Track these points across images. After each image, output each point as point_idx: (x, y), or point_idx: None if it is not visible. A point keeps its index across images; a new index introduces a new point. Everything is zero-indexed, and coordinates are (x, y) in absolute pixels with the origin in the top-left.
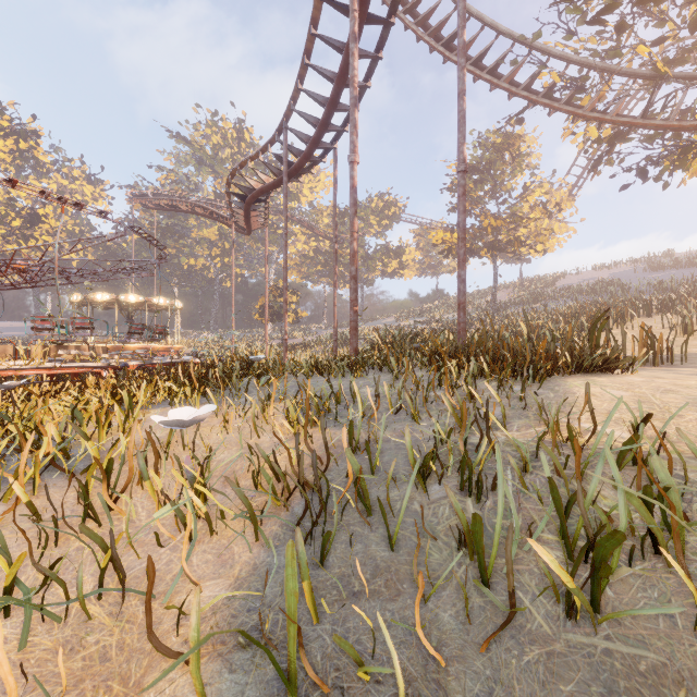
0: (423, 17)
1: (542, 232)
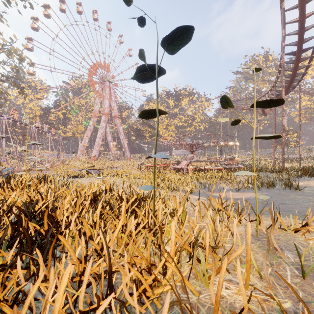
0: None
1: None
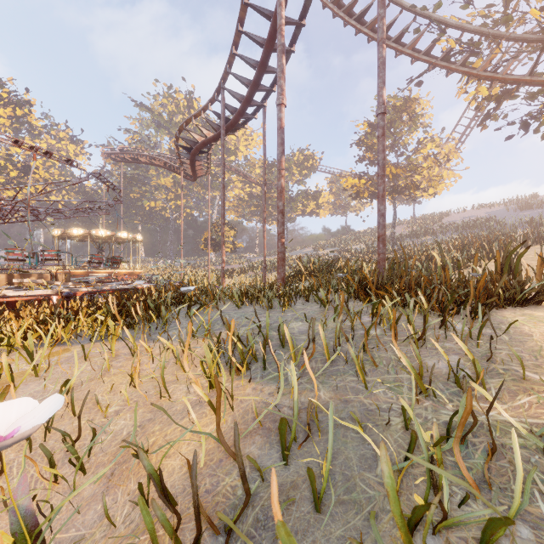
0: None
1: (434, 178)
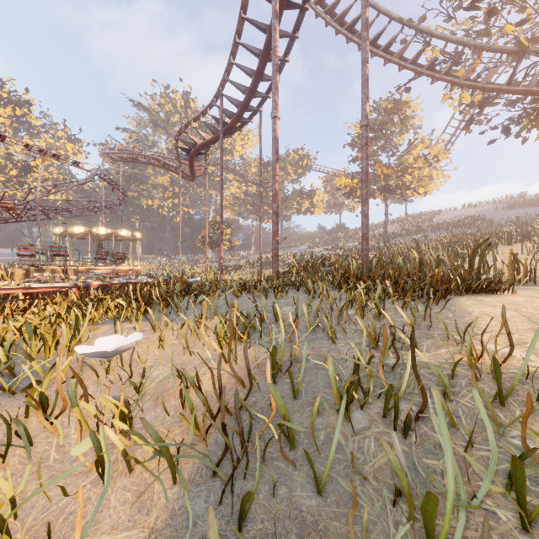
0: (330, 7)
1: (424, 178)
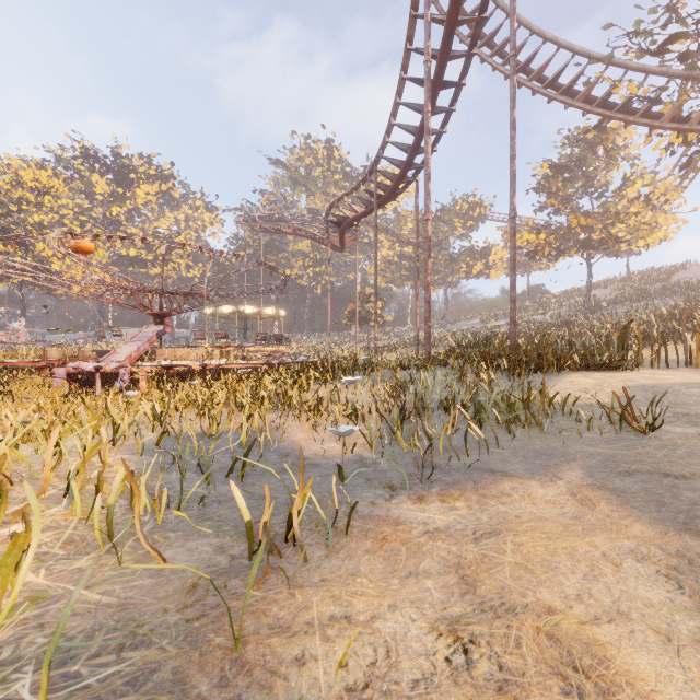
0: (499, 48)
1: (643, 227)
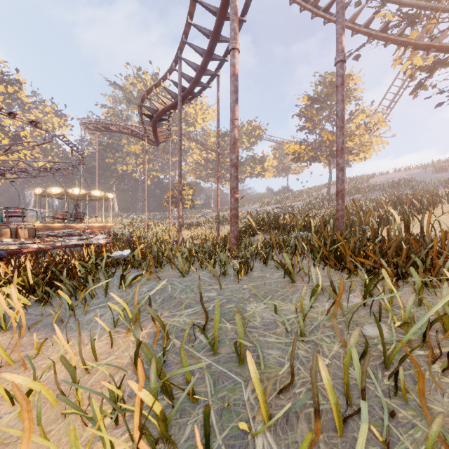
0: None
1: (365, 144)
